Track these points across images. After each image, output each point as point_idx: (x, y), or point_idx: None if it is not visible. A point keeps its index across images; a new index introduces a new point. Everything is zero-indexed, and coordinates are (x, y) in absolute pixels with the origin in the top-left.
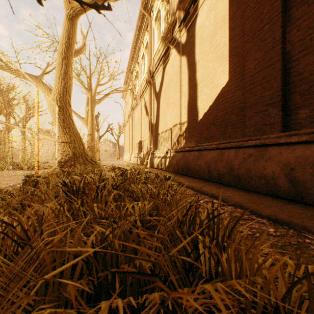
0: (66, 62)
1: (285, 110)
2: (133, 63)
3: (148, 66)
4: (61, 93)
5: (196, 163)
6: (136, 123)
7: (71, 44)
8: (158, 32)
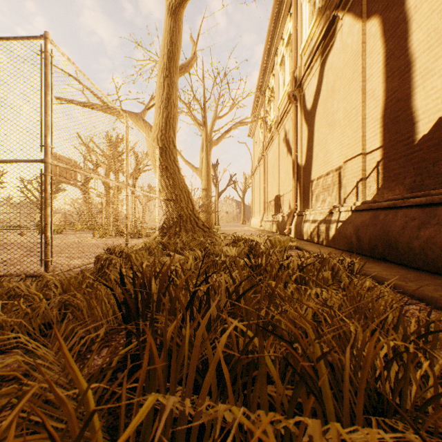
0: (169, 81)
1: None
2: (266, 78)
3: (291, 71)
4: (162, 129)
5: (416, 234)
6: (270, 169)
7: (175, 52)
8: (309, 7)
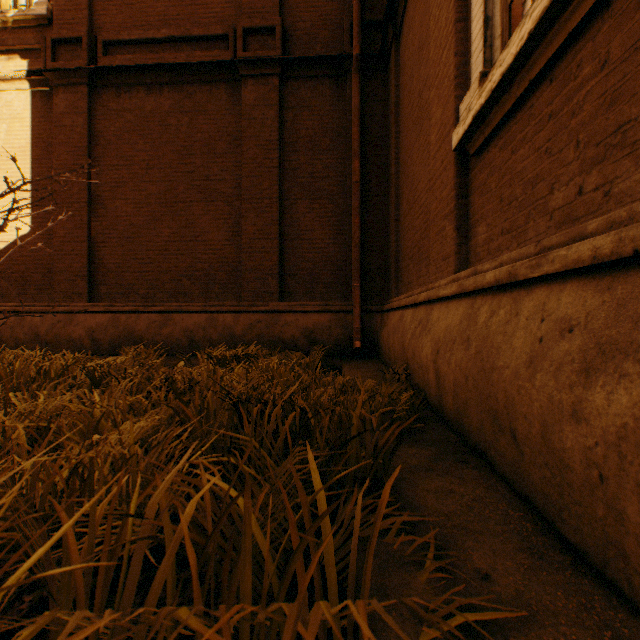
0: None
1: (93, 284)
2: None
3: None
4: None
5: None
6: None
7: None
8: None
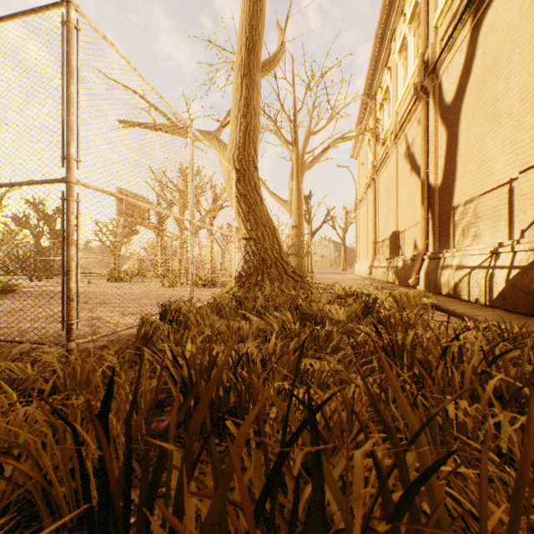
0: (248, 81)
1: None
2: (377, 75)
3: (419, 53)
4: (239, 146)
5: None
6: (383, 197)
7: (256, 41)
8: None
